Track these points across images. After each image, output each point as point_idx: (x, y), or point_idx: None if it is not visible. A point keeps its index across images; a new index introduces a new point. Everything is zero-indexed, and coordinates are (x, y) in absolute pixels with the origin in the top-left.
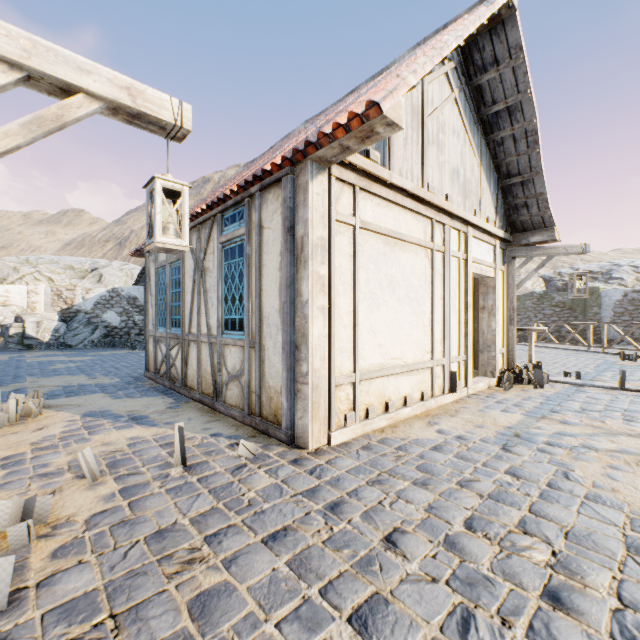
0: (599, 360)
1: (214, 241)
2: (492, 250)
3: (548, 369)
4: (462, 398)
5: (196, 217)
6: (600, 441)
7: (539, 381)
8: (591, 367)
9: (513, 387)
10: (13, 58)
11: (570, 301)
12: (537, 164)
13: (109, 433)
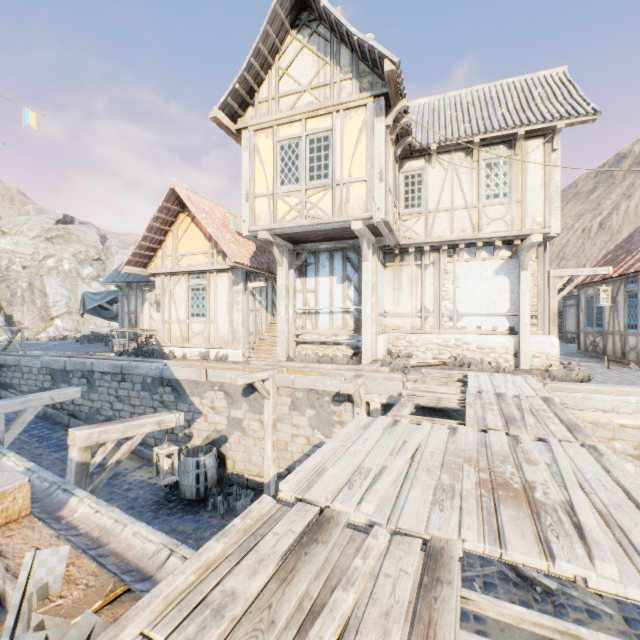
0: None
1: (621, 290)
2: None
3: None
4: None
5: (611, 278)
6: None
7: None
8: None
9: None
10: (569, 275)
11: None
12: None
13: (575, 362)
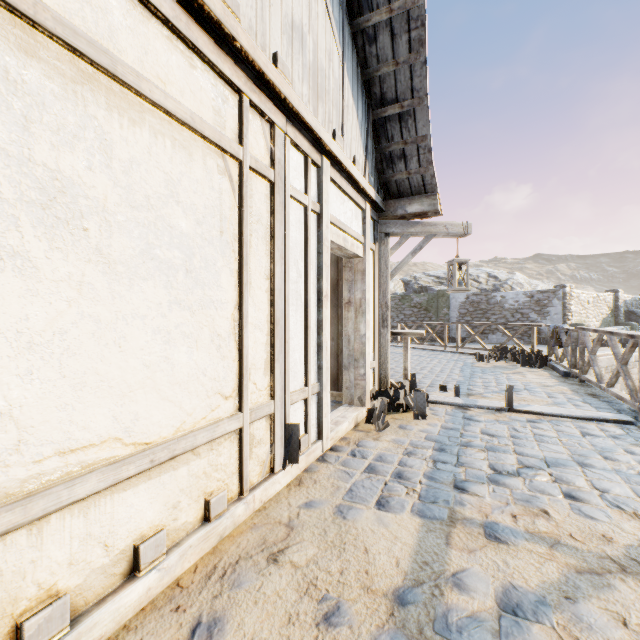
0: (459, 362)
1: None
2: (361, 216)
3: (420, 379)
4: (312, 466)
5: None
6: (607, 632)
7: (421, 409)
8: (458, 373)
9: (388, 420)
10: None
11: (426, 302)
12: (421, 85)
13: None
